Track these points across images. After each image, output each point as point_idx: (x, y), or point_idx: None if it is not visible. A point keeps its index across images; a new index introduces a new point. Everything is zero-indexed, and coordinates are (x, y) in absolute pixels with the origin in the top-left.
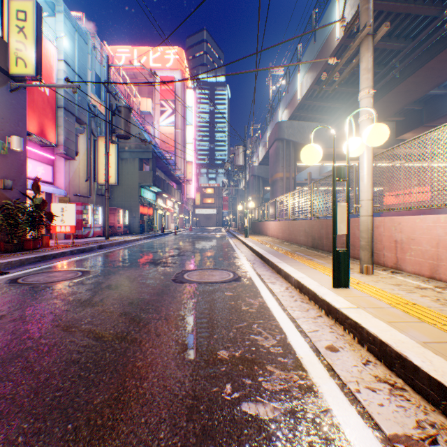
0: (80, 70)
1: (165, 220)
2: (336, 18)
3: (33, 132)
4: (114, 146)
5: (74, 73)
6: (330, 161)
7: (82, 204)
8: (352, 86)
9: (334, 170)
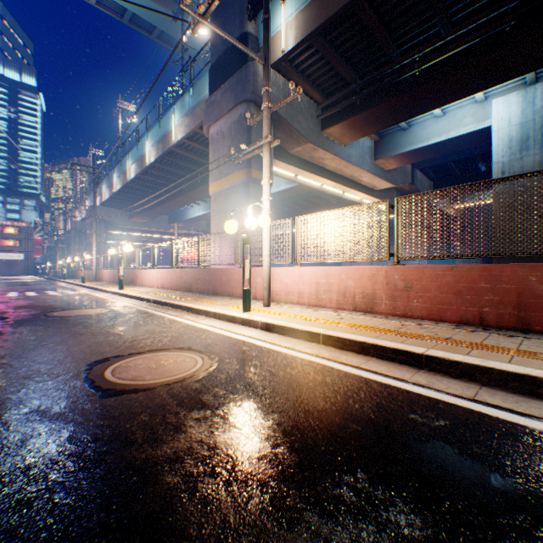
0: None
1: None
2: (114, 182)
3: None
4: None
5: None
6: (132, 233)
7: None
8: (133, 202)
9: (83, 262)
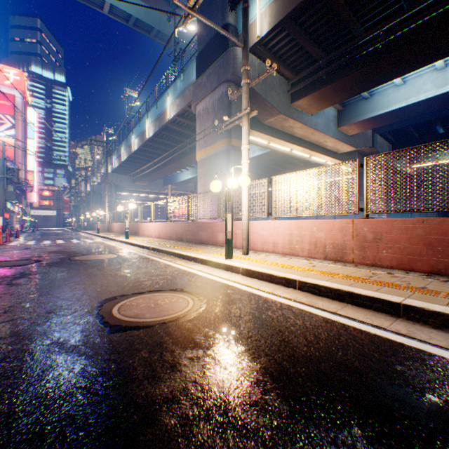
0: None
1: (12, 222)
2: (122, 153)
3: None
4: None
5: None
6: (136, 194)
7: None
8: (136, 169)
9: (98, 217)
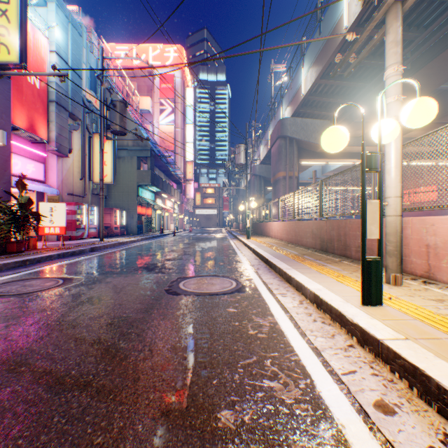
0: (74, 64)
1: (164, 220)
2: (344, 6)
3: (22, 127)
4: (110, 143)
5: (67, 66)
6: (334, 160)
7: (76, 203)
8: (359, 81)
9: (364, 159)
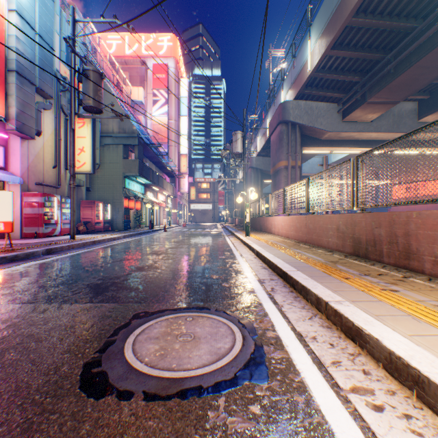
0: (43, 30)
1: (156, 215)
2: None
3: None
4: (89, 127)
5: (33, 31)
6: (340, 148)
7: (43, 194)
8: (376, 52)
9: None
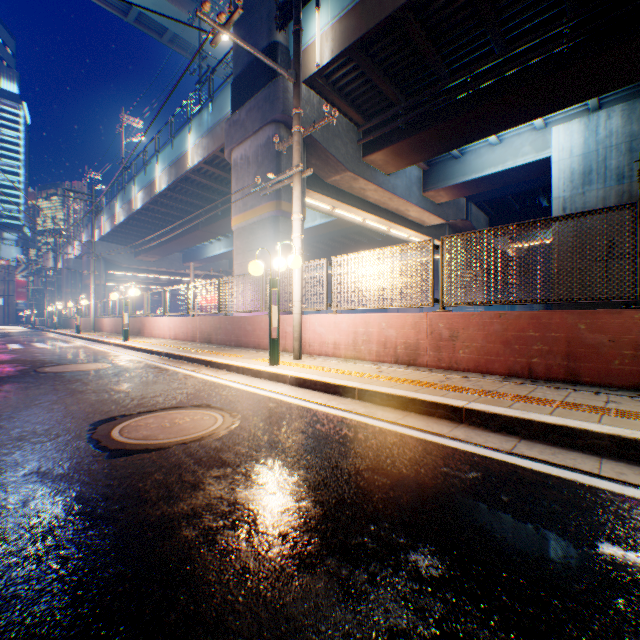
0: None
1: None
2: (117, 212)
3: None
4: None
5: None
6: (139, 273)
7: None
8: (140, 237)
9: (78, 309)
